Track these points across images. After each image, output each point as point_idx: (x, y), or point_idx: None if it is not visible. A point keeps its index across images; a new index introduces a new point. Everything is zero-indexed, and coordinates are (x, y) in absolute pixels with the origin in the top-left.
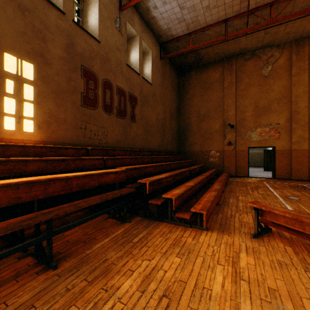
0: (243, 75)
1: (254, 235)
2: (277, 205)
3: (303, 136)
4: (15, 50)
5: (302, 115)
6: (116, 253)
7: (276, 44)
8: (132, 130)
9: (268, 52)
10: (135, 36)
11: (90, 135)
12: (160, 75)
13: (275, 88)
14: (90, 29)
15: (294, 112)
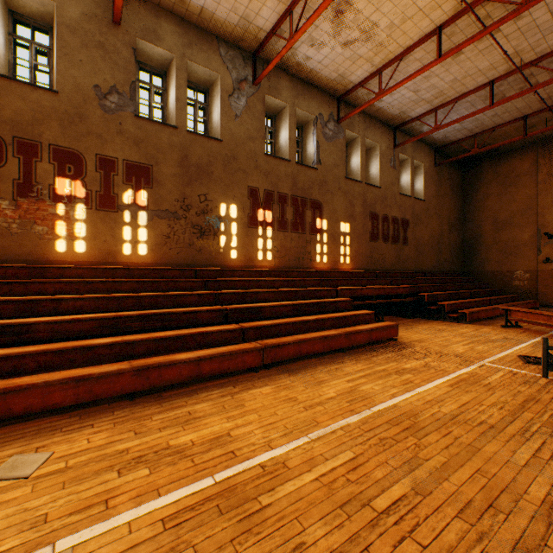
0: None
1: (502, 326)
2: None
3: None
4: (343, 218)
5: None
6: (411, 323)
7: None
8: (404, 253)
9: None
10: (406, 159)
11: (374, 262)
12: (434, 185)
13: None
14: (371, 177)
15: None
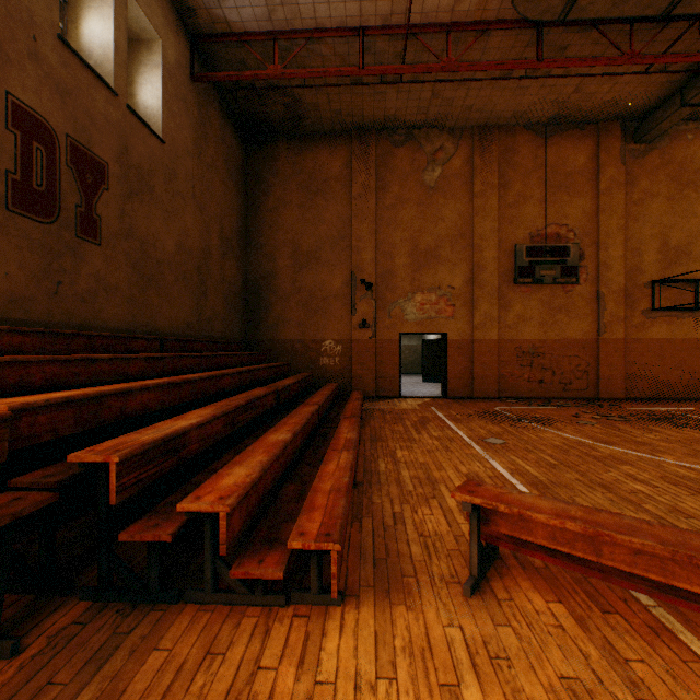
0: (391, 177)
1: (473, 585)
2: (476, 465)
3: (491, 314)
4: None
5: (489, 274)
6: None
7: (450, 126)
8: (88, 268)
9: (436, 138)
10: None
11: None
12: (191, 124)
13: (448, 216)
14: None
15: (477, 266)
